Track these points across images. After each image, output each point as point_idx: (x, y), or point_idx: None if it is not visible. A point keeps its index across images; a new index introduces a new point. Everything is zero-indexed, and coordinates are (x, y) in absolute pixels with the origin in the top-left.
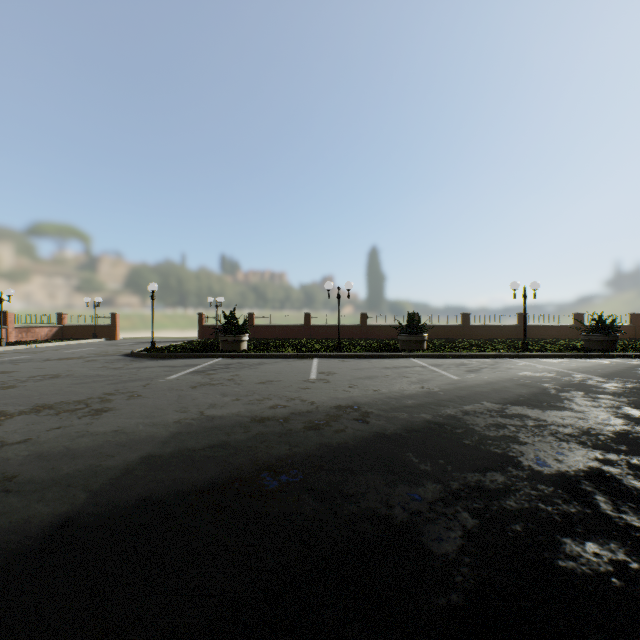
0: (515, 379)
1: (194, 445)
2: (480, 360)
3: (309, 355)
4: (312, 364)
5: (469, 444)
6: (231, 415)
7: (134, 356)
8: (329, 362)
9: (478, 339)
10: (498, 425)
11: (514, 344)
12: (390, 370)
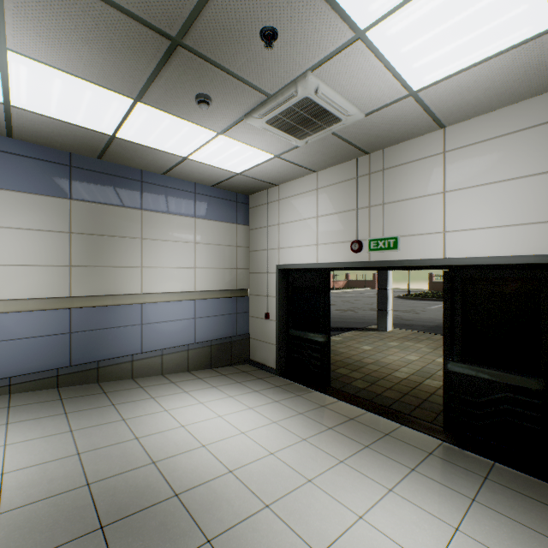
0: None
1: None
2: None
3: None
4: None
5: None
6: None
7: (400, 298)
8: None
9: None
10: None
11: None
12: None
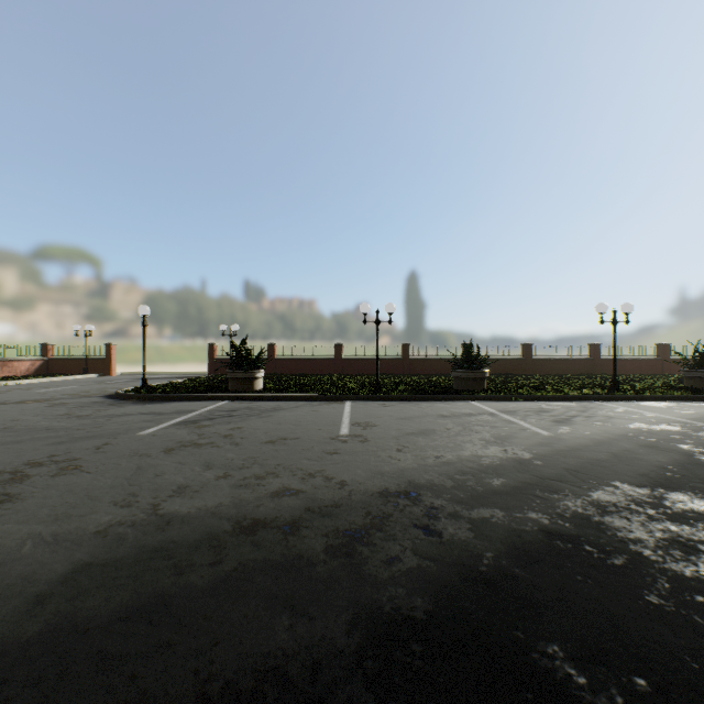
0: (631, 436)
1: (94, 610)
2: (562, 404)
3: (340, 397)
4: (343, 410)
5: (664, 608)
6: (202, 514)
7: (118, 398)
8: (366, 407)
9: (544, 375)
10: (681, 543)
11: (592, 381)
12: (449, 420)
